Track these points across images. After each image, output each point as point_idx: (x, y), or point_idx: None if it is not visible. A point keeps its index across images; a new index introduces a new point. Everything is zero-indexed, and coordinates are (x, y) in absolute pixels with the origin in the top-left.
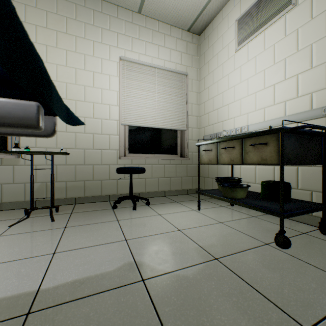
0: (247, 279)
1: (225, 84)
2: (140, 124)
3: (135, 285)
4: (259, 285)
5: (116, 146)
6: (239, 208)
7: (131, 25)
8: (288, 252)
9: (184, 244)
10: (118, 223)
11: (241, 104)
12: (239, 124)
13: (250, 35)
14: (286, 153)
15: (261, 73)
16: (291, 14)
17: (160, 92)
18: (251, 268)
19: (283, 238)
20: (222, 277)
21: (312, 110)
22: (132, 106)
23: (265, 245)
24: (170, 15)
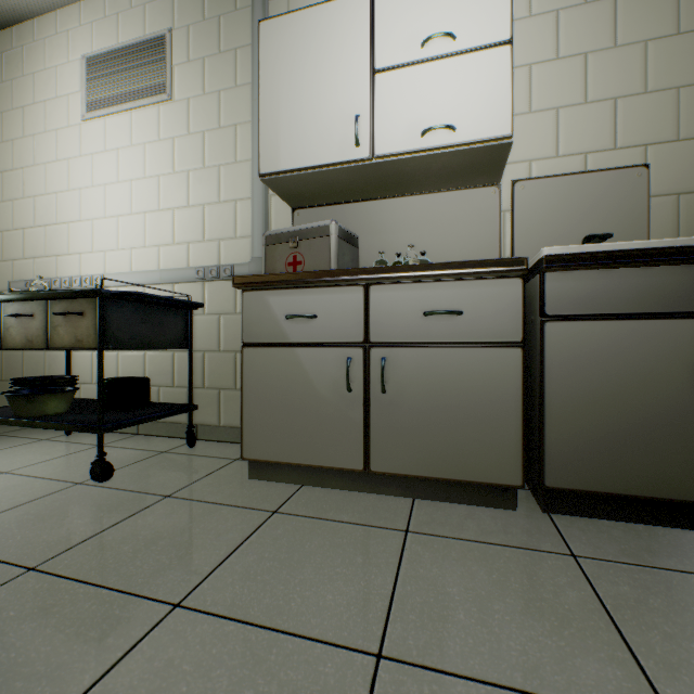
0: None
1: (64, 177)
2: None
3: None
4: None
5: None
6: (82, 437)
7: None
8: (108, 485)
9: None
10: None
11: (94, 229)
12: (90, 269)
13: (110, 105)
14: (113, 330)
15: (127, 184)
16: (167, 109)
17: None
18: (5, 528)
19: (104, 464)
20: None
21: (188, 268)
22: None
23: (74, 486)
24: None
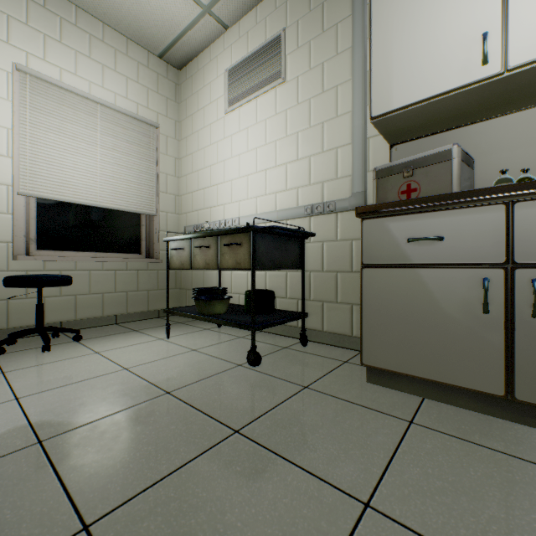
0: (198, 405)
1: (214, 155)
2: (65, 197)
3: (23, 451)
4: (209, 407)
5: (5, 235)
6: (227, 329)
7: (44, 11)
8: (258, 369)
9: (128, 385)
10: (5, 377)
11: (232, 187)
12: (230, 214)
13: (242, 98)
14: (259, 255)
15: (253, 152)
16: (281, 89)
17: (106, 146)
18: (208, 393)
19: (255, 354)
20: (167, 410)
21: (298, 207)
22: (45, 162)
23: (237, 367)
24: (126, 22)
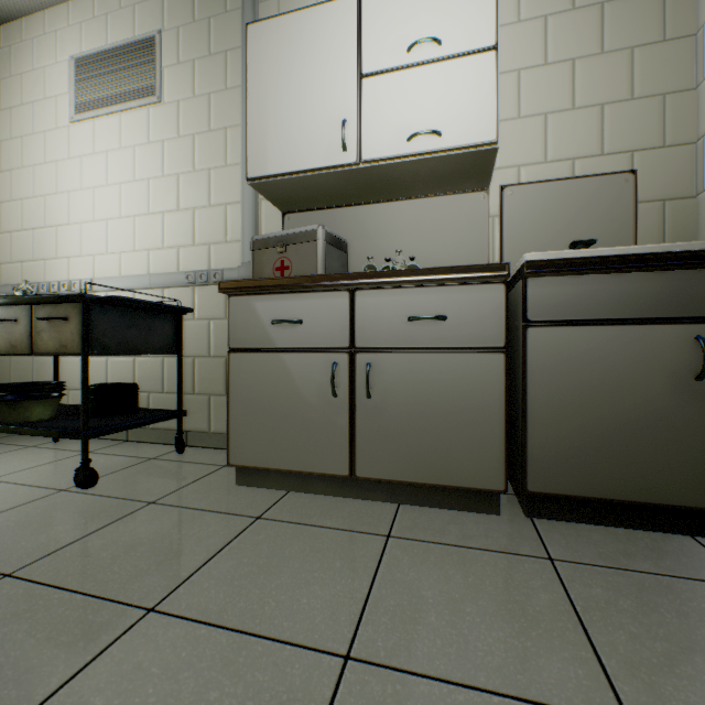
0: None
1: (52, 180)
2: None
3: None
4: None
5: None
6: (70, 444)
7: None
8: (92, 492)
9: None
10: None
11: (83, 233)
12: (79, 273)
13: (99, 107)
14: (98, 335)
15: (116, 187)
16: (157, 111)
17: None
18: None
19: (88, 471)
20: None
21: (177, 273)
22: None
23: (58, 493)
24: None
